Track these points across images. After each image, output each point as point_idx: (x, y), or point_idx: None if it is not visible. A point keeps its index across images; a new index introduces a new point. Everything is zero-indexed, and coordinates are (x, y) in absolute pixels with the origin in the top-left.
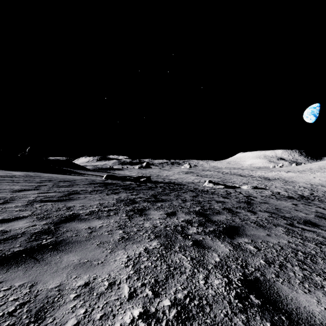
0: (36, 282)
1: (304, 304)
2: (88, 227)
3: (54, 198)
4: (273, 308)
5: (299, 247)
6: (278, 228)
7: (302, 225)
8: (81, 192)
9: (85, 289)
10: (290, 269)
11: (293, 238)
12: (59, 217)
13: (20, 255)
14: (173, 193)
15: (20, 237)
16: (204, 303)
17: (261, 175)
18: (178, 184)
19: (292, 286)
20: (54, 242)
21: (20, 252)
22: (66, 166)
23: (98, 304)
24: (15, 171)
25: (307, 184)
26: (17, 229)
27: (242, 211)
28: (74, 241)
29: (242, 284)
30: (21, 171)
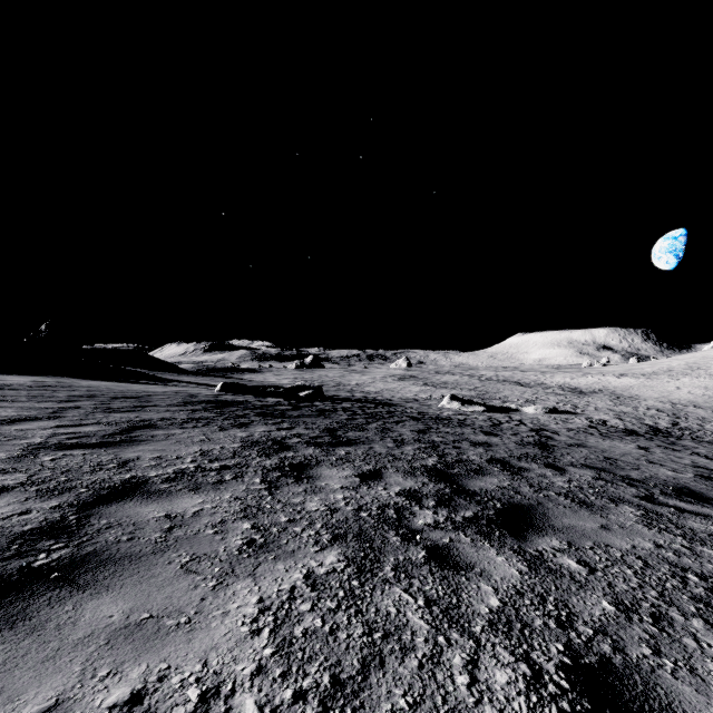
0: None
1: None
2: (164, 516)
3: (93, 439)
4: None
5: (685, 561)
6: (623, 510)
7: (675, 500)
8: (161, 424)
9: None
10: (681, 626)
11: (665, 535)
12: (95, 487)
13: None
14: (374, 425)
15: None
16: None
17: (563, 384)
18: (384, 403)
19: (703, 682)
20: (69, 559)
21: None
22: (134, 364)
23: None
24: (12, 376)
25: (663, 403)
26: None
27: (533, 465)
28: (123, 555)
29: (570, 682)
30: (27, 375)
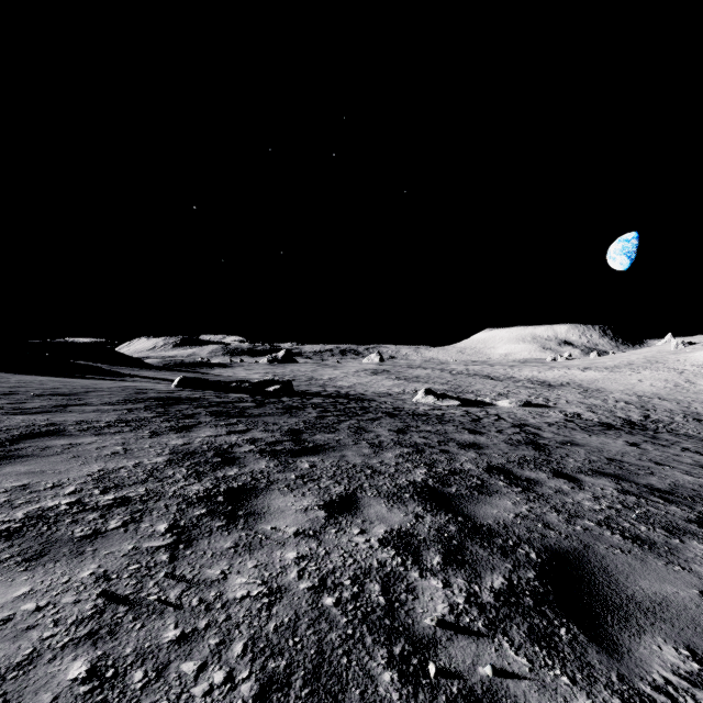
0: None
1: None
2: None
3: None
4: None
5: None
6: (697, 550)
7: None
8: (71, 430)
9: None
10: None
11: None
12: None
13: None
14: (347, 424)
15: None
16: None
17: (531, 378)
18: (357, 397)
19: None
20: None
21: None
22: (93, 359)
23: None
24: None
25: (630, 395)
26: None
27: (541, 475)
28: None
29: None
30: None
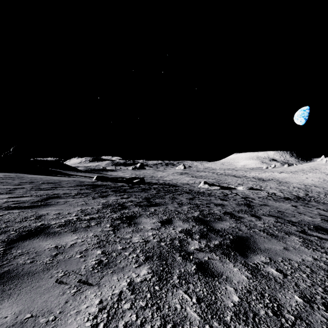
0: None
1: None
2: (54, 247)
3: (26, 204)
4: None
5: None
6: (292, 238)
7: (316, 233)
8: (63, 196)
9: None
10: None
11: (316, 252)
12: (20, 231)
13: None
14: (168, 196)
15: None
16: None
17: (255, 176)
18: (173, 185)
19: None
20: None
21: None
22: (56, 167)
23: None
24: None
25: (301, 185)
26: None
27: (245, 215)
28: (24, 272)
29: None
30: (2, 172)
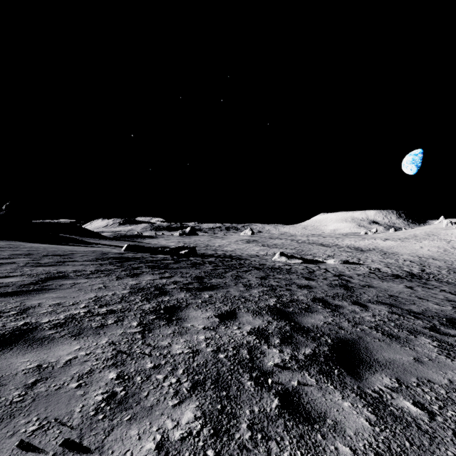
0: None
1: None
2: (35, 367)
3: (10, 288)
4: None
5: None
6: (422, 341)
7: (453, 330)
8: (72, 275)
9: None
10: None
11: None
12: None
13: None
14: (230, 273)
15: None
16: None
17: (350, 245)
18: (236, 257)
19: None
20: None
21: None
22: (70, 233)
23: None
24: None
25: (413, 257)
26: None
27: (344, 303)
28: None
29: None
30: None
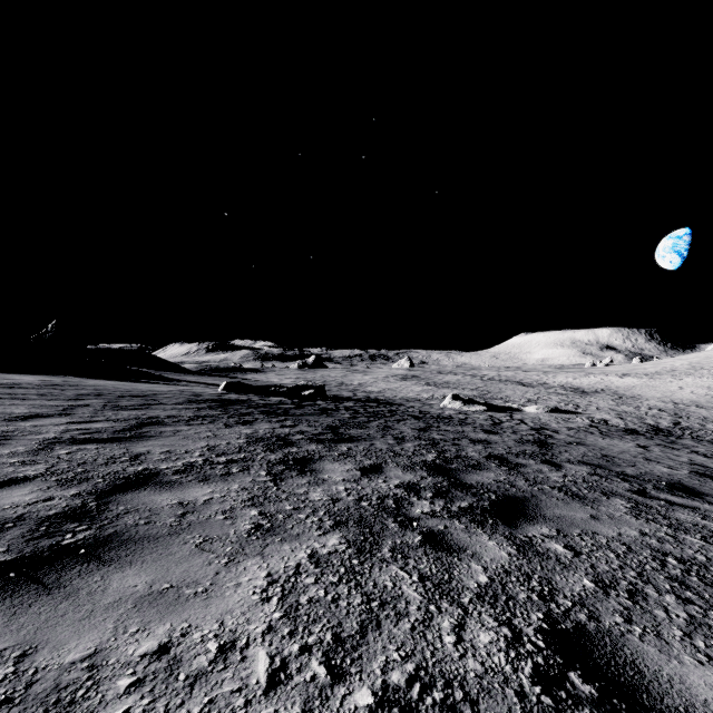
0: (35, 646)
1: (704, 695)
2: (177, 503)
3: (104, 434)
4: (629, 709)
5: (667, 547)
6: (614, 502)
7: (667, 494)
8: (168, 421)
9: (159, 664)
10: (654, 601)
11: (651, 525)
12: (111, 478)
13: (3, 575)
14: (376, 423)
15: (10, 528)
16: (458, 698)
17: (565, 384)
18: (386, 402)
19: (667, 645)
20: (93, 539)
21: (5, 567)
22: (138, 364)
23: (187, 705)
24: (20, 375)
25: (666, 403)
26: (5, 510)
27: (530, 461)
28: (142, 536)
29: (546, 643)
30: (34, 374)
